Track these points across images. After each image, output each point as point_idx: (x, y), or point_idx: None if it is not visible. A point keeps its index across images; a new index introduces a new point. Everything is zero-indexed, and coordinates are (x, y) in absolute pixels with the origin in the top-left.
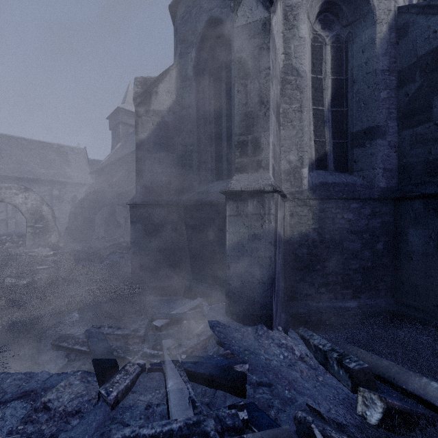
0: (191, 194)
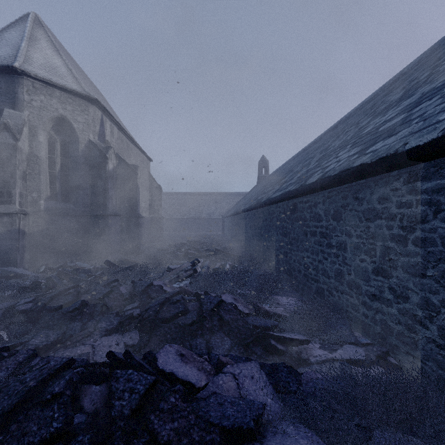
0: None
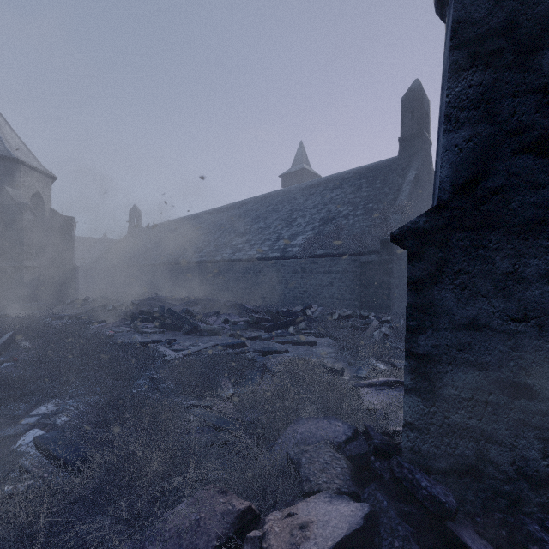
0: None
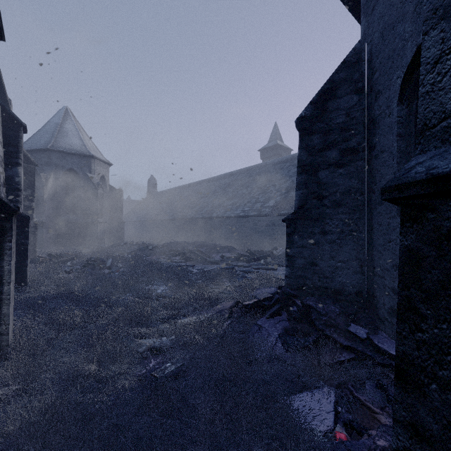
0: (62, 219)
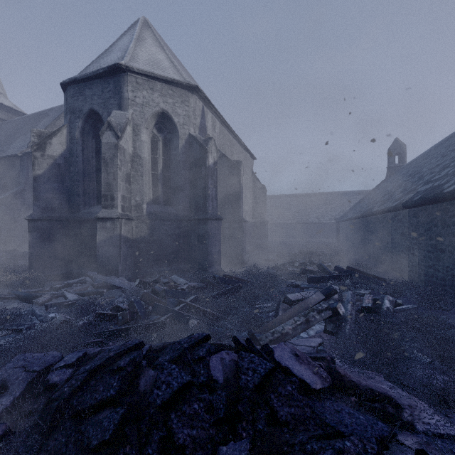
0: (78, 213)
